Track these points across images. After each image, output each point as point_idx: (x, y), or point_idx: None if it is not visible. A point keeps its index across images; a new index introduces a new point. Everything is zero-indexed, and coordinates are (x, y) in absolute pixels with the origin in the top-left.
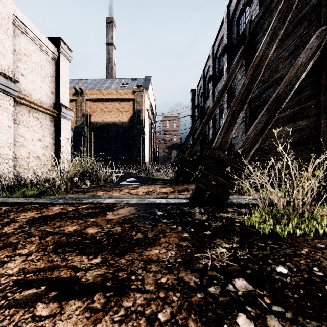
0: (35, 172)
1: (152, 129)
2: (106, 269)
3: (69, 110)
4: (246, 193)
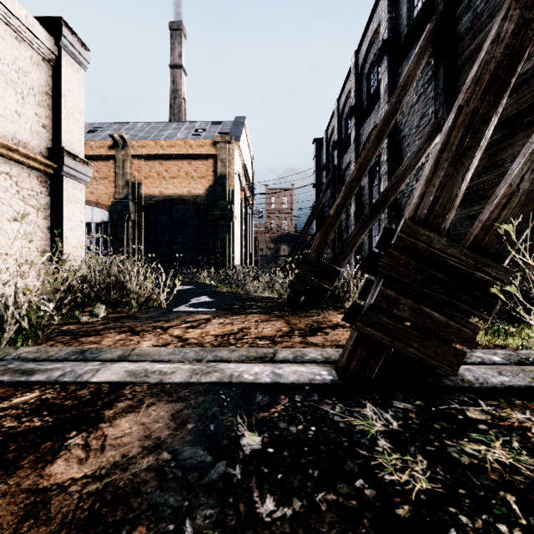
0: None
1: (247, 209)
2: None
3: (81, 162)
4: None
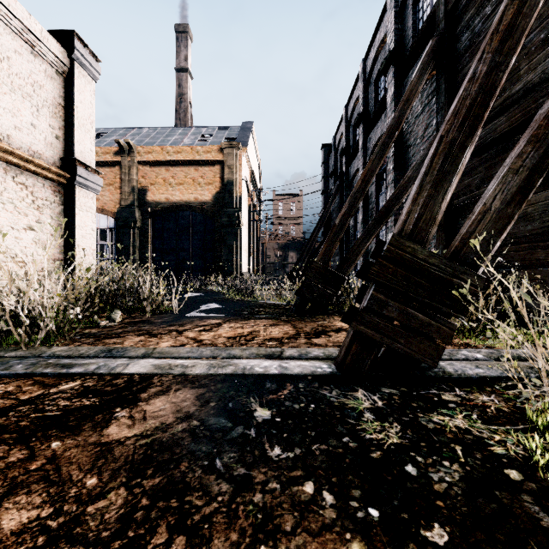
0: None
1: (254, 215)
2: None
3: (93, 172)
4: (453, 341)
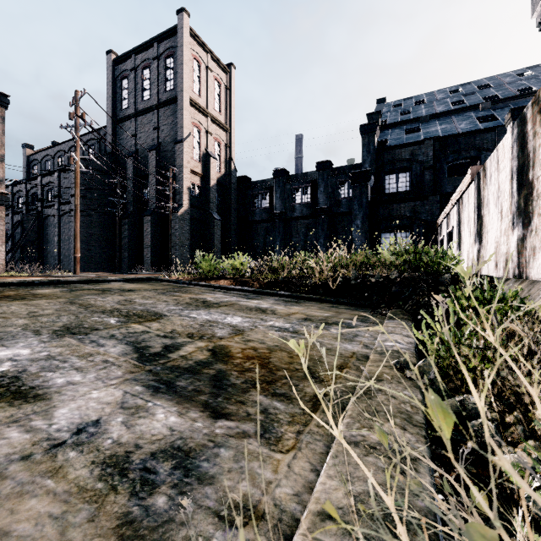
0: None
1: None
2: None
3: None
4: None
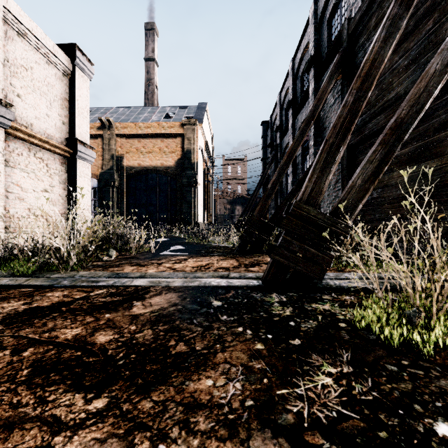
0: (30, 238)
1: (208, 177)
2: (113, 424)
3: (88, 148)
4: (345, 269)
